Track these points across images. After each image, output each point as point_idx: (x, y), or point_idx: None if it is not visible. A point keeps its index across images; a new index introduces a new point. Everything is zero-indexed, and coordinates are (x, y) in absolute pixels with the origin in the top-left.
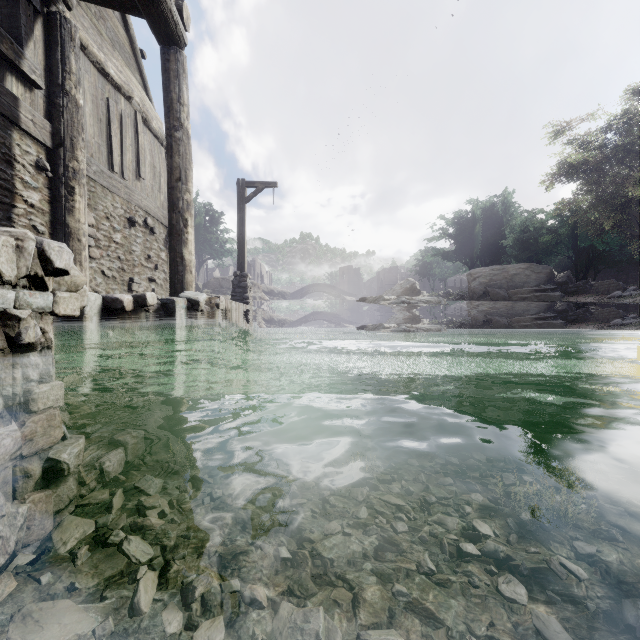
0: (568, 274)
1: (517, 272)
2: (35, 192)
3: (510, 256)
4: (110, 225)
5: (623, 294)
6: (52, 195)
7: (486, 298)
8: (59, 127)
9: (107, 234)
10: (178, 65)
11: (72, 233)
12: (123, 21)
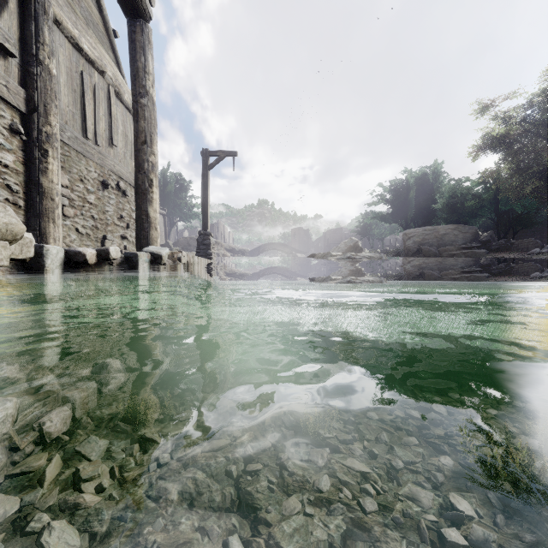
0: (491, 234)
1: (446, 232)
2: (9, 153)
3: (440, 218)
4: (84, 187)
5: (541, 251)
6: (26, 157)
7: (419, 255)
8: (33, 94)
9: (81, 195)
10: (144, 36)
11: (45, 192)
12: (96, 2)
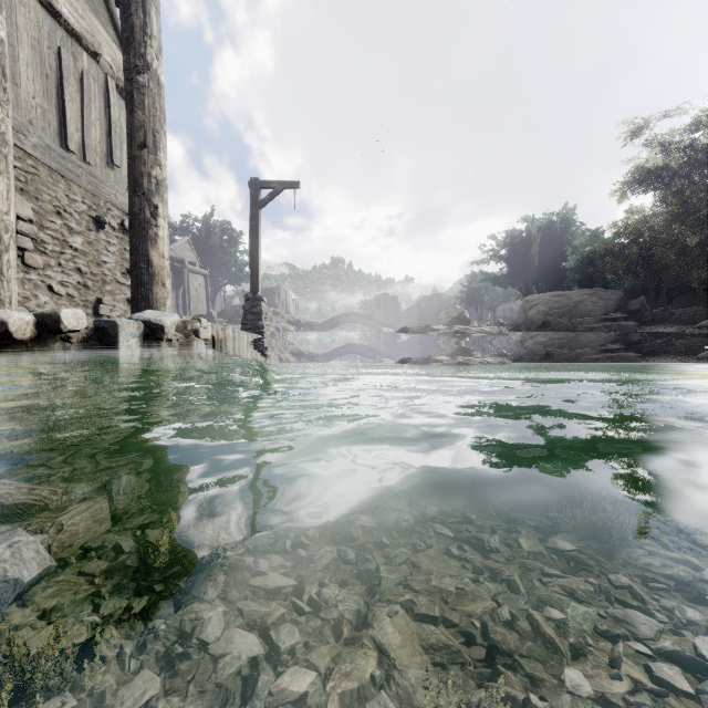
0: (642, 301)
1: (582, 298)
2: None
3: (573, 280)
4: (63, 223)
5: None
6: None
7: (546, 329)
8: None
9: (58, 235)
10: None
11: None
12: None
